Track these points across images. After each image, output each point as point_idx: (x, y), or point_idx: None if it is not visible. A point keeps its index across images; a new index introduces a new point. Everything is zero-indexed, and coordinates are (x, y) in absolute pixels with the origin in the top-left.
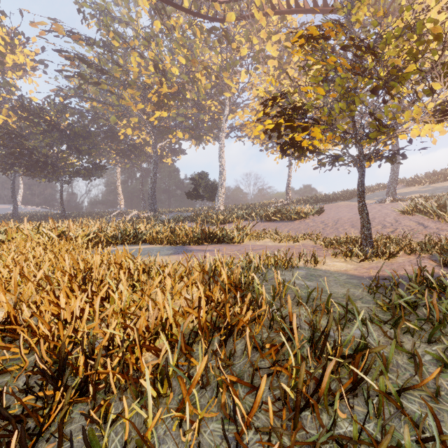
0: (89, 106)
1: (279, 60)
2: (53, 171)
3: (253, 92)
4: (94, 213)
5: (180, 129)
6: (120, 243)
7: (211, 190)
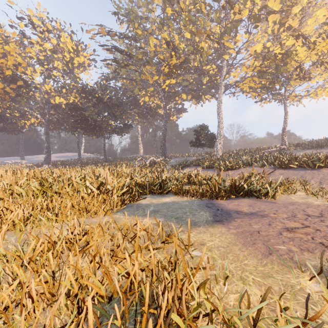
0: (121, 83)
1: (280, 13)
2: (99, 130)
3: (250, 50)
4: (124, 158)
5: (184, 92)
6: (148, 193)
7: (210, 138)
